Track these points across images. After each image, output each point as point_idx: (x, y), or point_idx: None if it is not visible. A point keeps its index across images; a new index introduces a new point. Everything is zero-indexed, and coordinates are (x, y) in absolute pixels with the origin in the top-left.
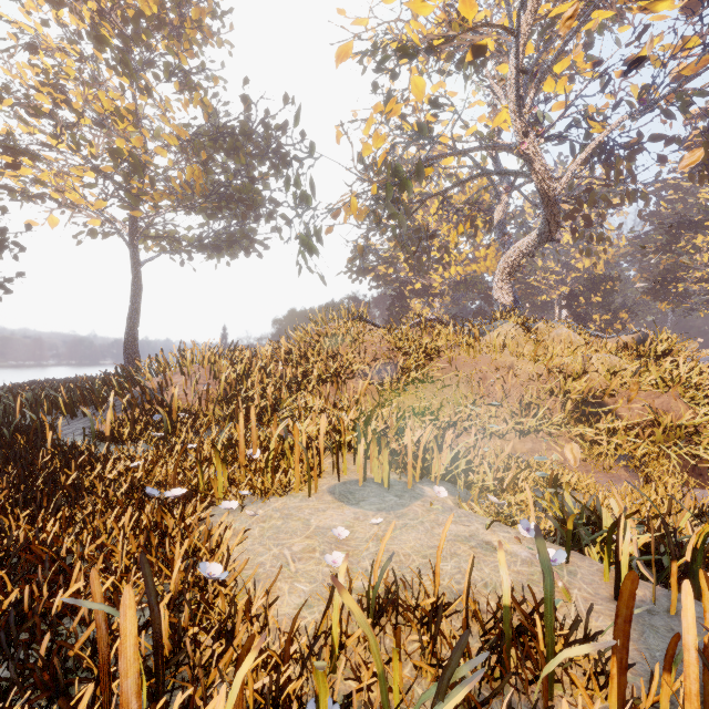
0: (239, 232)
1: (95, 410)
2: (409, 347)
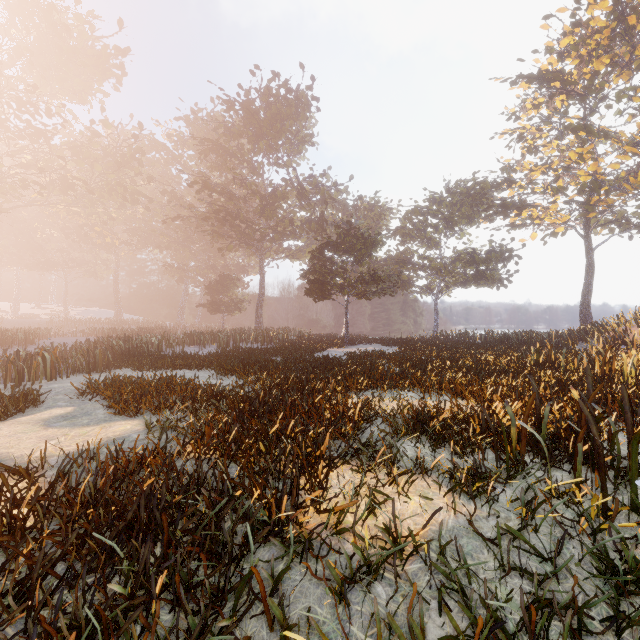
0: None
1: (581, 343)
2: None
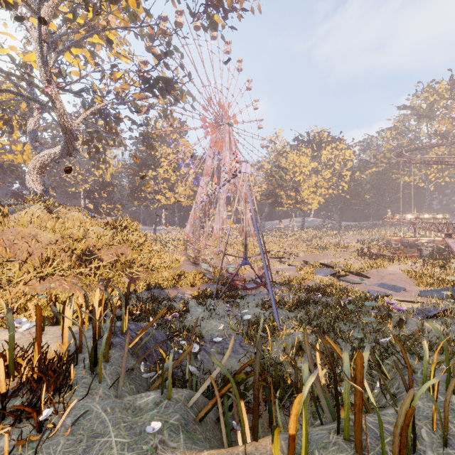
0: None
1: None
2: None
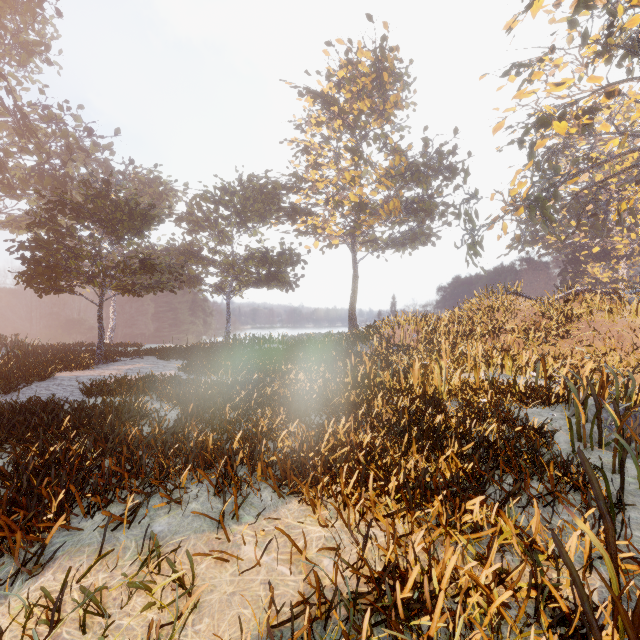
0: (419, 231)
1: (361, 345)
2: (553, 313)
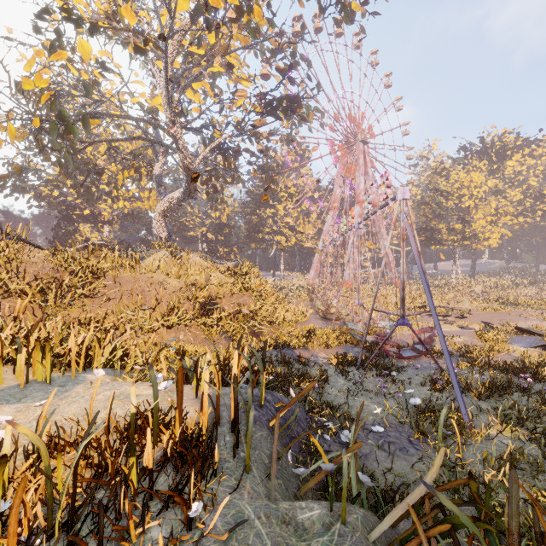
0: None
1: None
2: (76, 267)
